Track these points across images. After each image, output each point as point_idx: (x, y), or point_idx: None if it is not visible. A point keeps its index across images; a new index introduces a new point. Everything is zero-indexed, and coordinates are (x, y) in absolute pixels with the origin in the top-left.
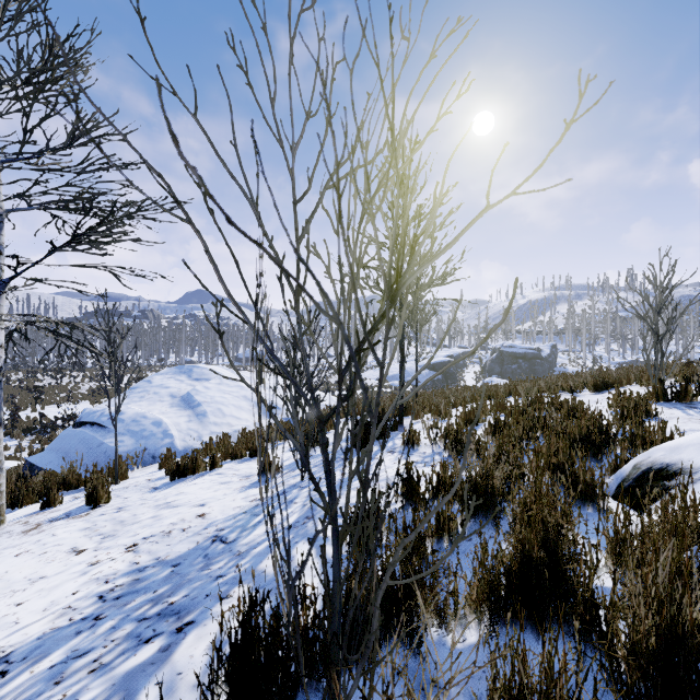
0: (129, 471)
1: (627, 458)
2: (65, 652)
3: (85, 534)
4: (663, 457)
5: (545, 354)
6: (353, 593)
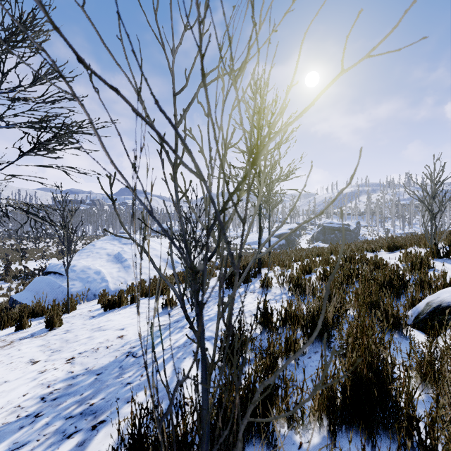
0: (78, 305)
1: (420, 298)
2: (8, 444)
3: (41, 349)
4: (449, 298)
5: (352, 228)
6: (218, 424)
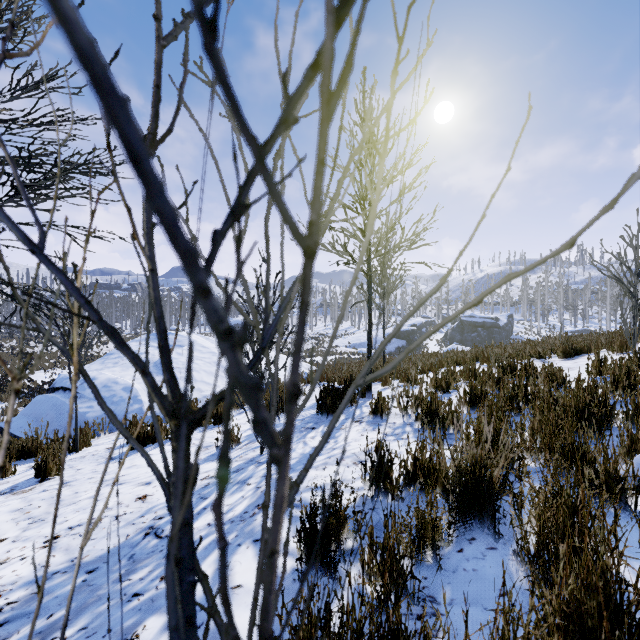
0: (96, 438)
1: None
2: None
3: (14, 517)
4: None
5: (502, 324)
6: None
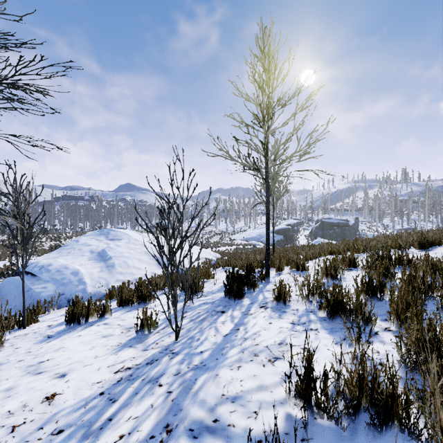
0: (46, 313)
1: None
2: None
3: None
4: None
5: (351, 224)
6: None
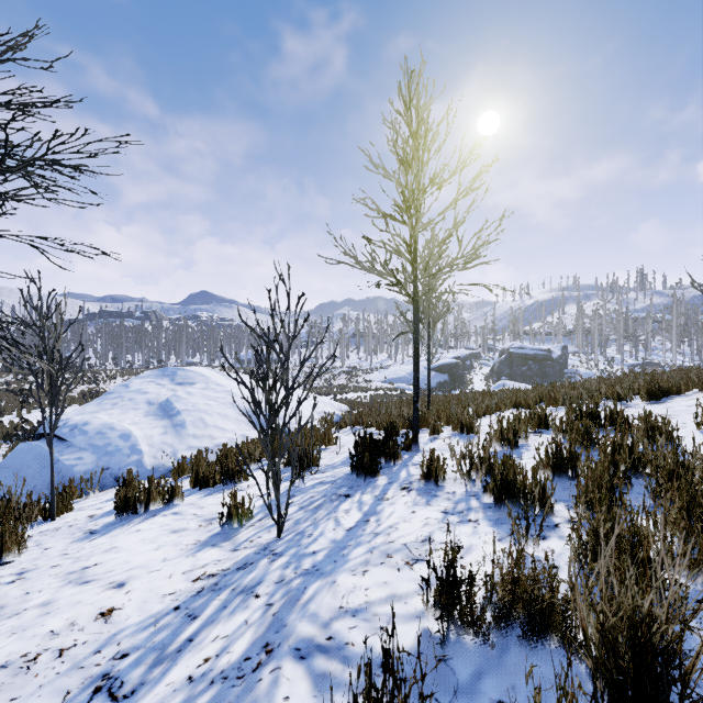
0: (83, 497)
1: None
2: None
3: None
4: None
5: (555, 356)
6: None
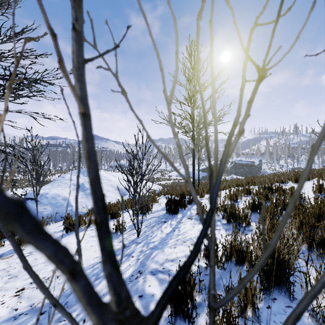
0: (48, 225)
1: None
2: None
3: (0, 274)
4: None
5: (256, 164)
6: None
